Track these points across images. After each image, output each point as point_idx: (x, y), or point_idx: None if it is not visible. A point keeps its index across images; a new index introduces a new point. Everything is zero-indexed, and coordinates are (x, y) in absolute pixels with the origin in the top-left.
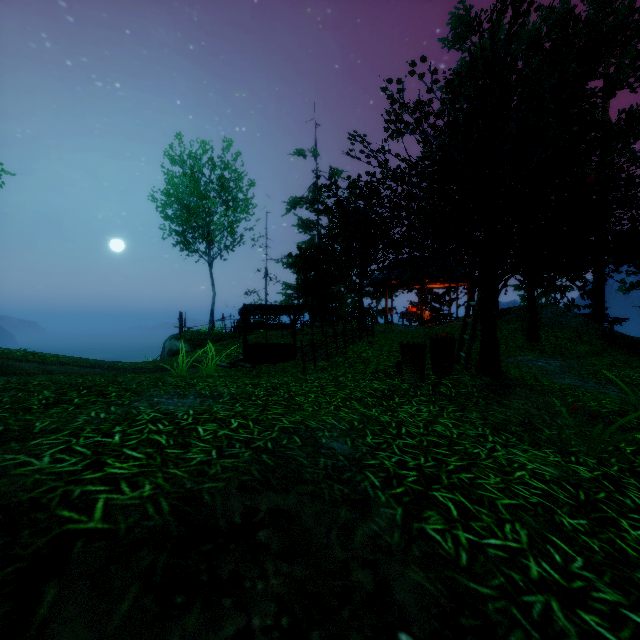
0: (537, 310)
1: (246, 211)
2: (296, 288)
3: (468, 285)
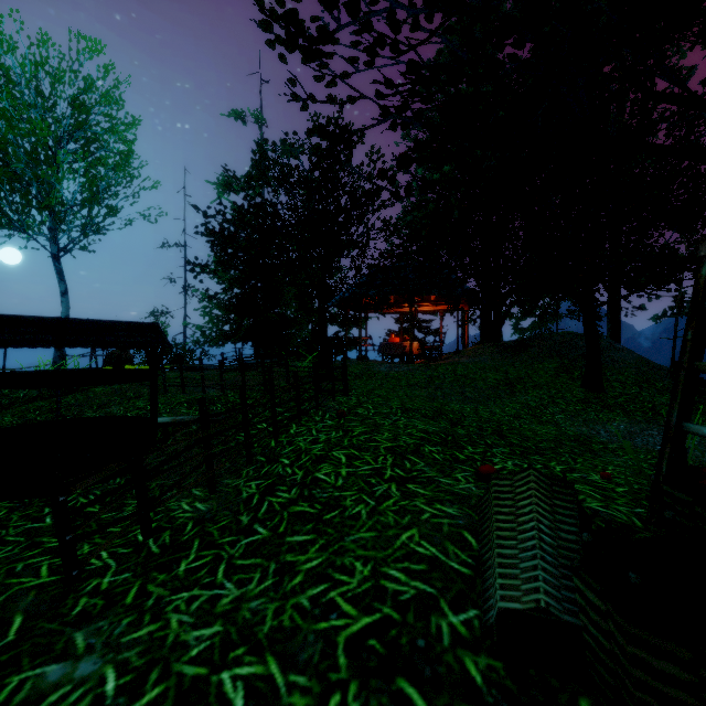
0: (574, 341)
1: (130, 171)
2: (226, 306)
3: (468, 308)
